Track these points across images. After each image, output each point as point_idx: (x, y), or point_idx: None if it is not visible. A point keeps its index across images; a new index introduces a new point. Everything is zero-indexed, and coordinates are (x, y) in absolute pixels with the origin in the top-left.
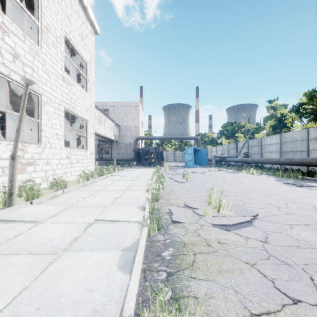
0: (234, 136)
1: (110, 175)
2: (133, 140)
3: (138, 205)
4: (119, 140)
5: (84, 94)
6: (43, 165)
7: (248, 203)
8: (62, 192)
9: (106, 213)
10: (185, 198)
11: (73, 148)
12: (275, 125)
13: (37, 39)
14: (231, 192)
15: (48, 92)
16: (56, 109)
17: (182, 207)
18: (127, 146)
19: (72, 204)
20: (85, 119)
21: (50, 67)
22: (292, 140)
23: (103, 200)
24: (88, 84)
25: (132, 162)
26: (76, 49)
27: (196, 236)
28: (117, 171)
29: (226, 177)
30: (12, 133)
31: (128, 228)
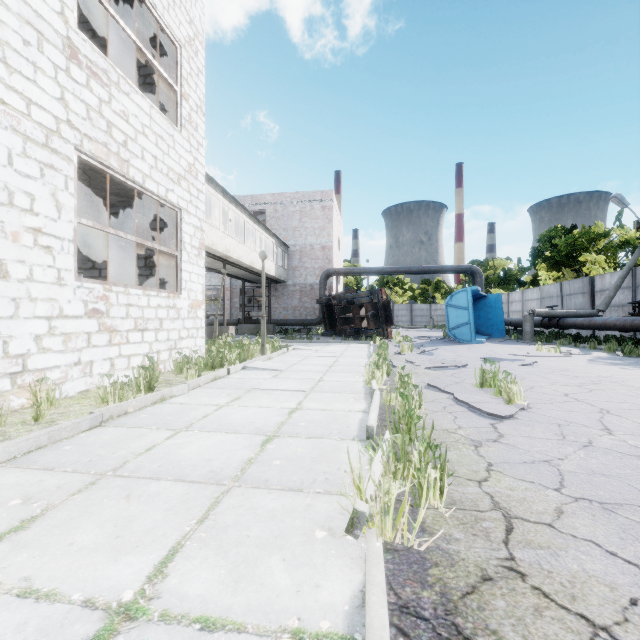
0: (575, 262)
1: (239, 367)
2: (319, 278)
3: None
4: (287, 279)
5: (166, 131)
6: None
7: None
8: None
9: None
10: None
11: (121, 284)
12: None
13: None
14: None
15: None
16: (32, 144)
17: None
18: (305, 291)
19: None
20: (173, 205)
21: None
22: None
23: None
24: (182, 107)
25: (315, 328)
26: None
27: None
28: (269, 351)
29: None
30: None
31: None
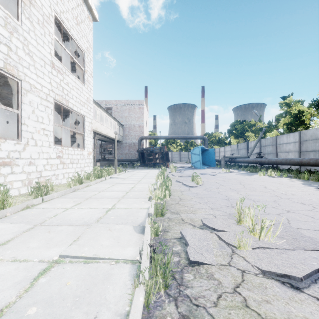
0: (244, 135)
1: (109, 177)
2: (137, 140)
3: (136, 223)
4: (122, 140)
5: (80, 86)
6: (25, 165)
7: (294, 221)
8: (41, 200)
9: (83, 241)
10: (200, 210)
11: (66, 146)
12: (290, 123)
13: (17, 12)
14: (259, 202)
15: (32, 79)
16: (42, 100)
17: (198, 227)
18: (131, 146)
19: (43, 220)
20: (82, 114)
21: (34, 48)
22: (314, 138)
23: (89, 214)
24: (85, 76)
25: (135, 163)
26: (69, 34)
27: (241, 308)
28: (118, 172)
29: (242, 180)
30: (3, 131)
31: (111, 278)
